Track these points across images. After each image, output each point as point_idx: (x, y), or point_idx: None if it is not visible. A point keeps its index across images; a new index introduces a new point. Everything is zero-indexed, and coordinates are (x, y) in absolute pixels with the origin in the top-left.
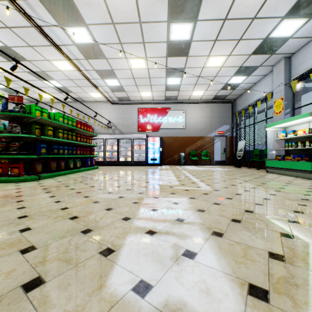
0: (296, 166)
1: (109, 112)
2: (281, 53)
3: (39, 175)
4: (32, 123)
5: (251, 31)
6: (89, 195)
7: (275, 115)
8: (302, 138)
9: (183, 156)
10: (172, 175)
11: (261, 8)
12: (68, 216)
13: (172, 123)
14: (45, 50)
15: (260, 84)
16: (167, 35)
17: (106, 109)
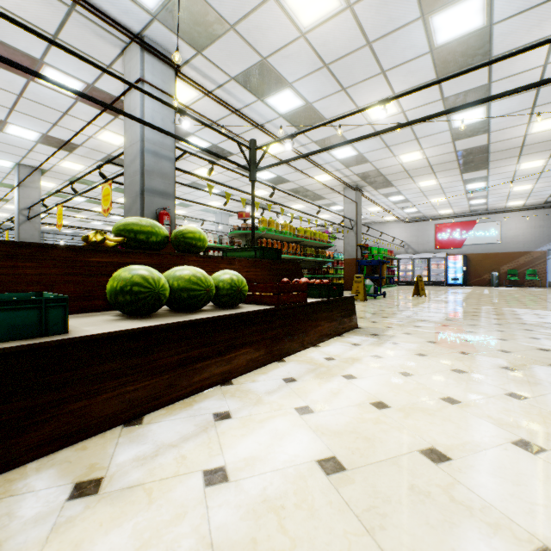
0: None
1: (401, 231)
2: None
3: None
4: None
5: (546, 175)
6: None
7: None
8: None
9: (495, 276)
10: (470, 290)
11: (543, 170)
12: None
13: (480, 238)
14: (367, 206)
15: None
16: (464, 188)
17: (398, 229)
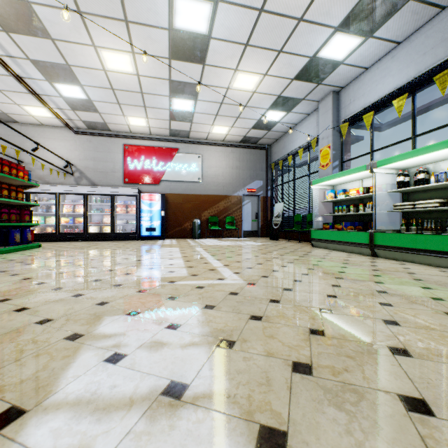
0: (350, 238)
1: (69, 147)
2: (329, 85)
3: None
4: None
5: (295, 41)
6: None
7: (321, 168)
8: (354, 200)
9: (198, 225)
10: (179, 256)
11: (310, 5)
12: None
13: (181, 173)
14: None
15: (302, 126)
16: (170, 17)
17: (63, 141)
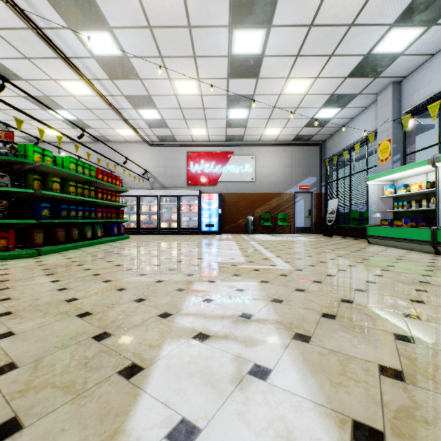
0: (409, 235)
1: (145, 158)
2: (388, 77)
3: (39, 249)
4: (29, 171)
5: (347, 44)
6: (112, 279)
7: (379, 163)
8: (417, 195)
9: (251, 221)
10: (236, 247)
11: (361, 11)
12: (75, 312)
13: (236, 174)
14: (49, 64)
15: (358, 120)
16: (229, 47)
17: (141, 153)
